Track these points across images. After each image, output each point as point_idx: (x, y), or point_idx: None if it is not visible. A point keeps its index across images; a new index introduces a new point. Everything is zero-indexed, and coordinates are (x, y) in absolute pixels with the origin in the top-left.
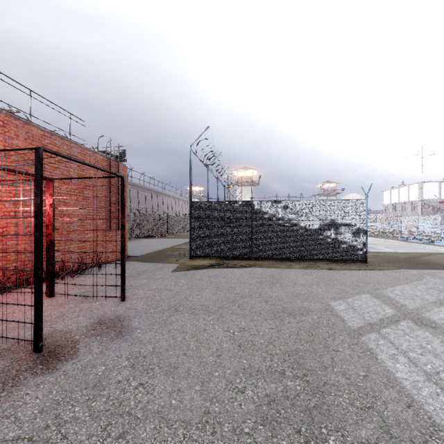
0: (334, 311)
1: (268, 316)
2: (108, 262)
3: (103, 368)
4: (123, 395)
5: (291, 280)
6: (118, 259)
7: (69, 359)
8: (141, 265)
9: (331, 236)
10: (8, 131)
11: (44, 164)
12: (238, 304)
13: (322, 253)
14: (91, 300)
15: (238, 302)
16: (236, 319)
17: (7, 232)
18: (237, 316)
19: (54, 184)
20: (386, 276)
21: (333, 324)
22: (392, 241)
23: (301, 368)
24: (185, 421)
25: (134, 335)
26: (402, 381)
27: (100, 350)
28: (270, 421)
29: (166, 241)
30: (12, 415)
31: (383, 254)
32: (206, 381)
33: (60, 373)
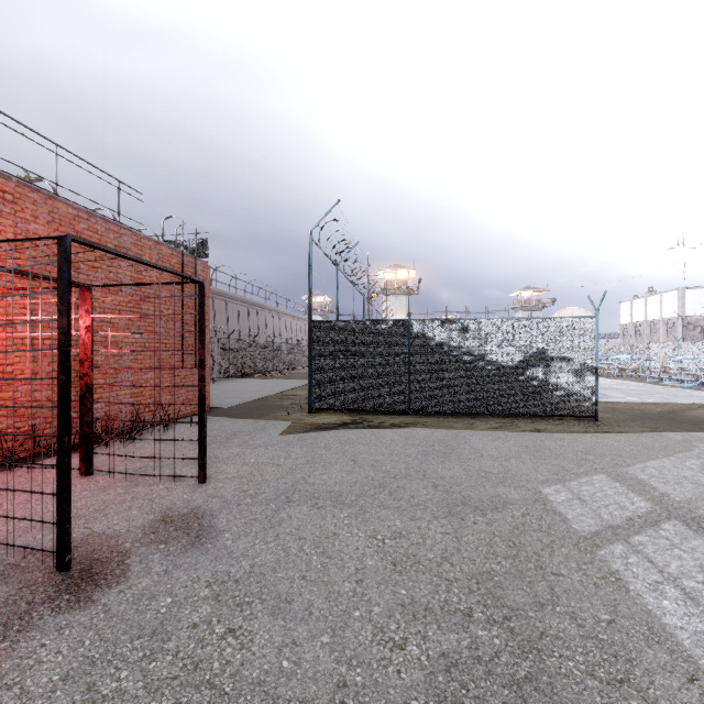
0: (549, 504)
1: (440, 511)
2: (179, 418)
3: (169, 601)
4: (200, 649)
5: (474, 450)
6: (196, 413)
7: (113, 583)
8: (232, 423)
9: (538, 377)
10: (21, 210)
11: (75, 262)
12: (390, 490)
13: (524, 405)
14: (152, 481)
15: (389, 486)
16: (387, 516)
17: (19, 370)
18: (388, 511)
19: (94, 295)
20: (630, 443)
21: (548, 526)
22: (636, 383)
23: (499, 604)
24: (305, 700)
25: (219, 543)
26: (674, 631)
27: (164, 569)
28: (452, 703)
29: (272, 383)
30: (16, 684)
31: (623, 407)
32: (339, 626)
33: (97, 609)
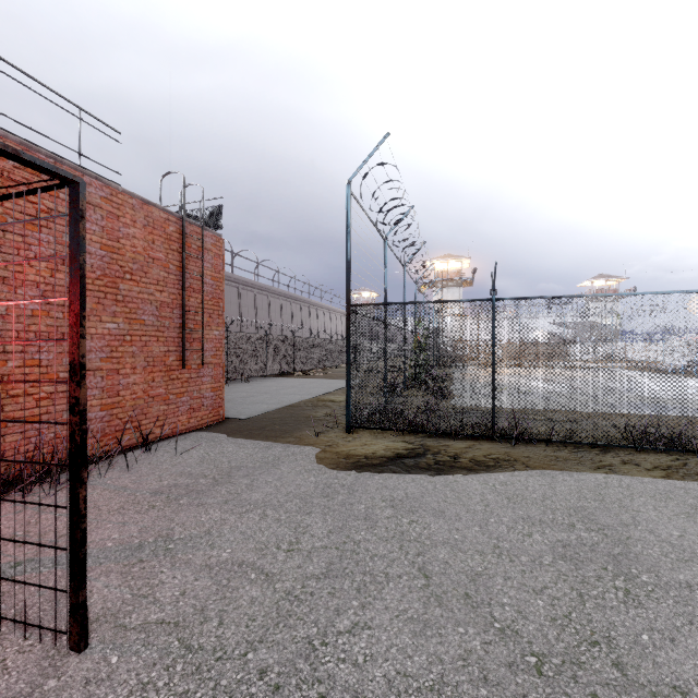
0: None
1: None
2: (179, 434)
3: None
4: None
5: (672, 548)
6: (204, 426)
7: None
8: (237, 447)
9: None
10: None
11: None
12: None
13: (697, 434)
14: None
15: None
16: None
17: None
18: None
19: (34, 265)
20: None
21: None
22: None
23: None
24: None
25: None
26: None
27: None
28: None
29: (310, 383)
30: None
31: None
32: None
33: None
